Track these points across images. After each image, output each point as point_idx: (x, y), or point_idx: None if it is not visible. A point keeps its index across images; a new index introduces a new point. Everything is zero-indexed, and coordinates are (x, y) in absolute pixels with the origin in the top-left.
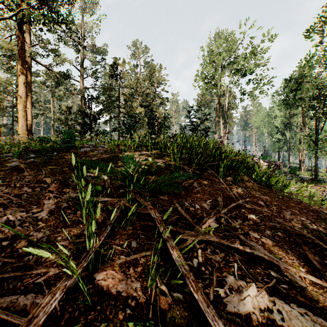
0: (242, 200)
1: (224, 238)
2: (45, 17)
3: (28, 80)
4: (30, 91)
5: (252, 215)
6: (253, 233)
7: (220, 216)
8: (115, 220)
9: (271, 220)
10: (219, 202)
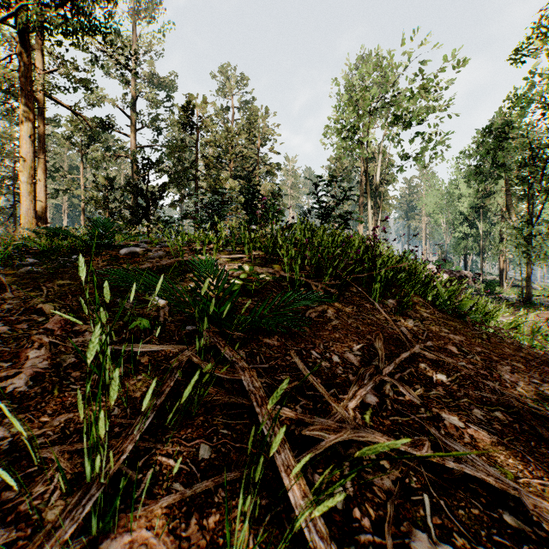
0: (420, 344)
1: (393, 430)
2: (67, 22)
3: (39, 132)
4: (44, 150)
5: (441, 375)
6: (450, 417)
7: (381, 380)
8: (170, 394)
9: (477, 386)
10: (378, 351)
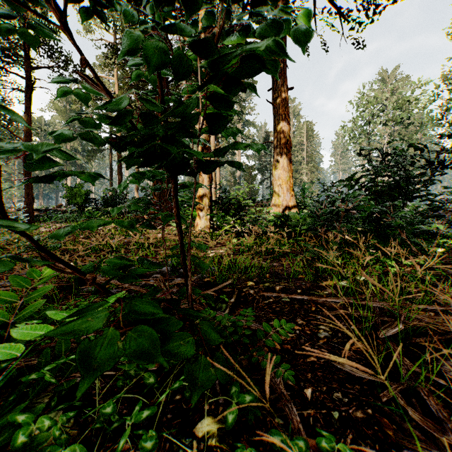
0: None
1: None
2: None
3: None
4: None
5: None
6: None
7: None
8: None
9: None
10: None
